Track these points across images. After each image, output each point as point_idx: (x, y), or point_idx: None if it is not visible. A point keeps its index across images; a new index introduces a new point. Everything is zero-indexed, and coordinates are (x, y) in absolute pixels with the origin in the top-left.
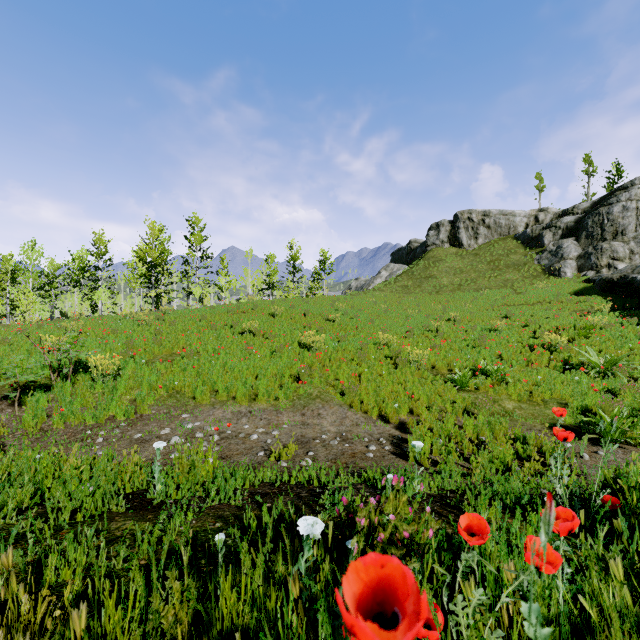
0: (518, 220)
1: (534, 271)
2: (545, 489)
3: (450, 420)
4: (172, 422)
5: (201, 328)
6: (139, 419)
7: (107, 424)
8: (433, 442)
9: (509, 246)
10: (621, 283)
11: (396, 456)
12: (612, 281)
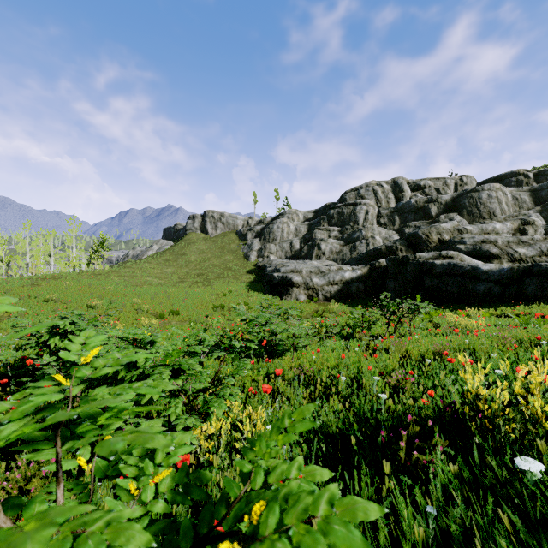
0: (239, 222)
1: (240, 255)
2: None
3: None
4: None
5: None
6: None
7: None
8: None
9: (232, 238)
10: (263, 268)
11: None
12: (260, 266)
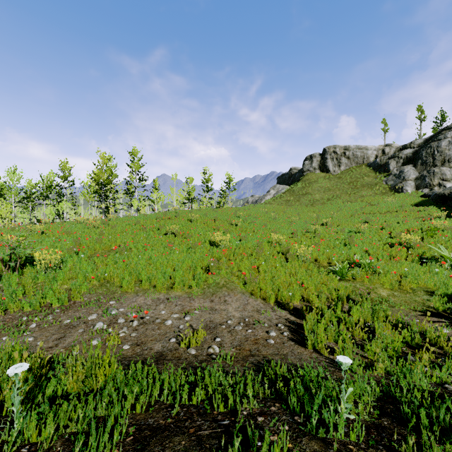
0: (370, 152)
1: (383, 189)
2: (450, 385)
3: (337, 307)
4: (100, 308)
5: (135, 230)
6: (72, 306)
7: (42, 311)
8: (328, 330)
9: (364, 171)
10: (451, 197)
11: (295, 342)
12: (444, 195)
